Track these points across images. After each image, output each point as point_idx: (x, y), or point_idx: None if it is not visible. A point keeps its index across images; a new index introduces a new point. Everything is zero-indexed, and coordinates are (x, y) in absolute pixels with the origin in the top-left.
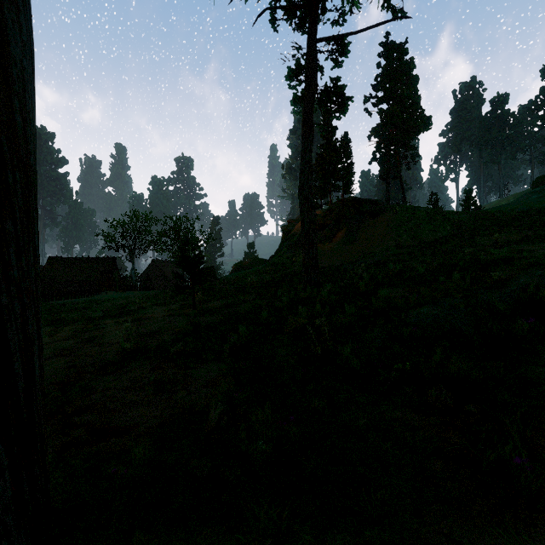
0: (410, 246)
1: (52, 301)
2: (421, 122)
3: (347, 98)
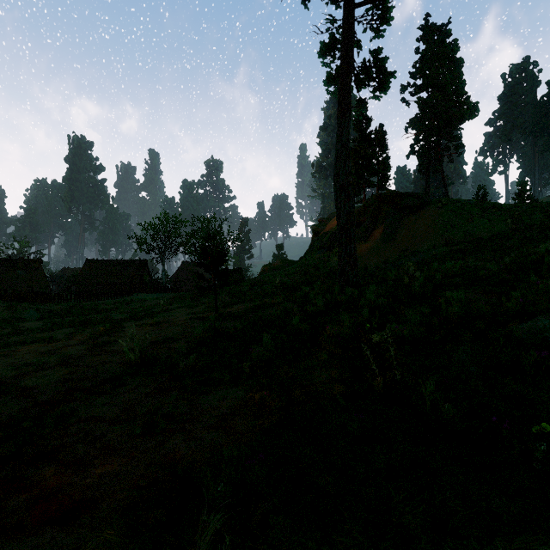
0: (461, 243)
1: (86, 301)
2: (466, 109)
3: (389, 74)
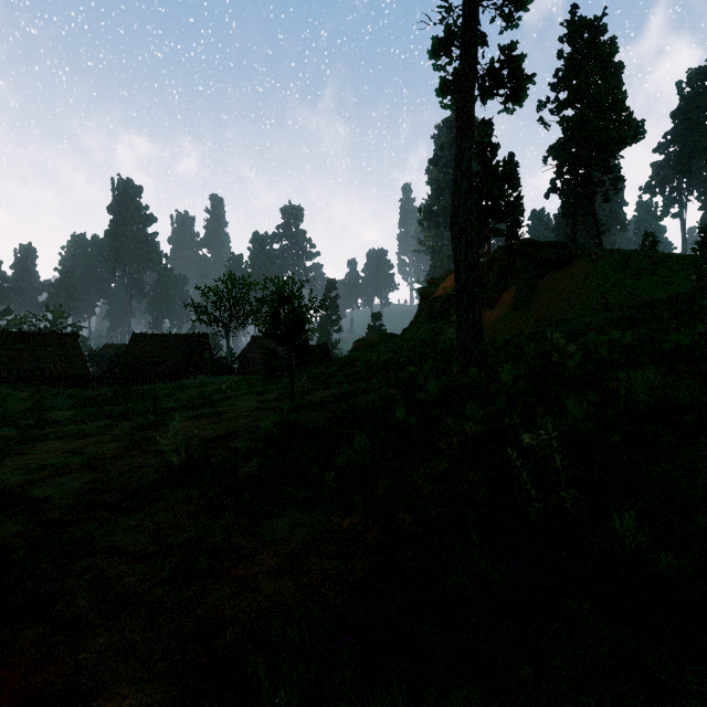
0: (625, 308)
1: (132, 386)
2: (627, 129)
3: (526, 78)
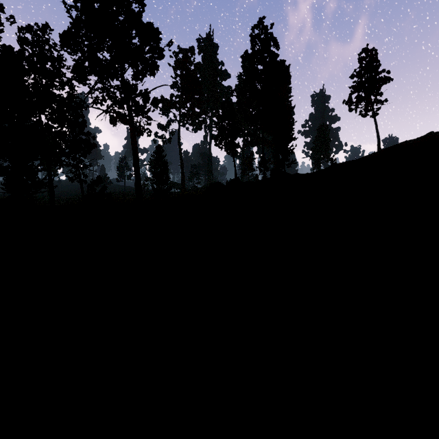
0: None
1: None
2: None
3: None
